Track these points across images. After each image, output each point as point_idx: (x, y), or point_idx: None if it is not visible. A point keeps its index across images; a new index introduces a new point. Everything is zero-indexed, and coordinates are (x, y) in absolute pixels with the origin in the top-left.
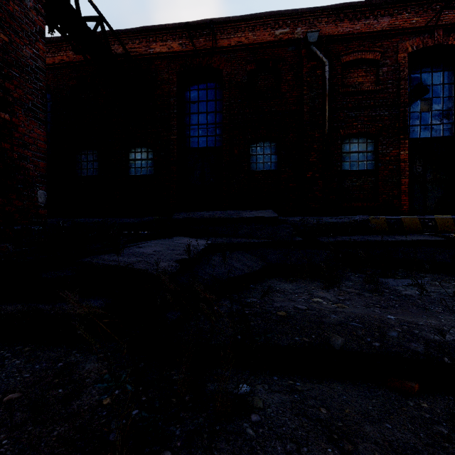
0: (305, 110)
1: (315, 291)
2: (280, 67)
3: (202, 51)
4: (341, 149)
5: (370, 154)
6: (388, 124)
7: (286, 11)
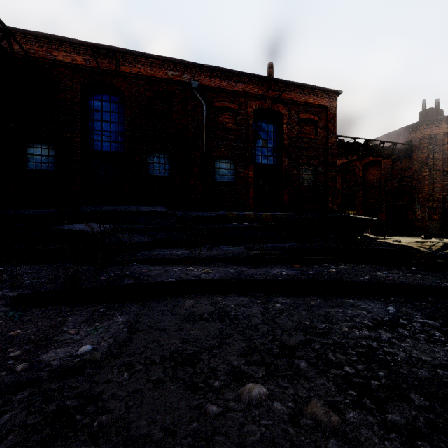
0: (190, 135)
1: (180, 250)
2: (172, 100)
3: (106, 71)
4: (214, 166)
5: (232, 171)
6: (242, 153)
7: (176, 60)
